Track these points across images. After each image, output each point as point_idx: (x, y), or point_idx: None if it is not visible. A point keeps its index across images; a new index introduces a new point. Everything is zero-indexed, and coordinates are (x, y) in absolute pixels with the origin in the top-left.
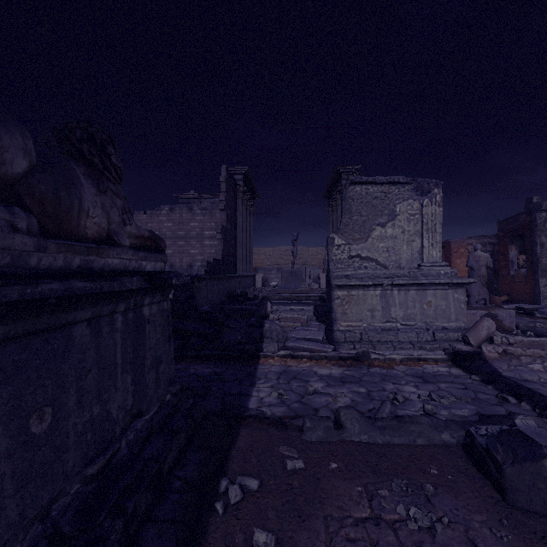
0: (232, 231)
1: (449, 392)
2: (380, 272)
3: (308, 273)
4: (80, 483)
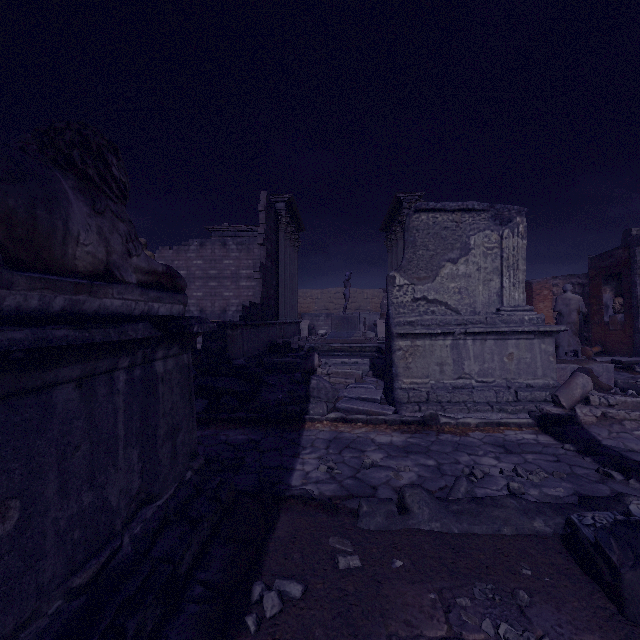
0: (273, 269)
1: (539, 466)
2: (451, 318)
3: (362, 319)
4: (63, 598)
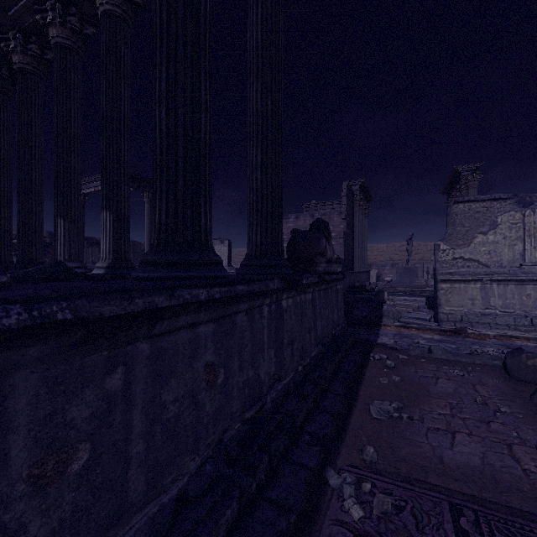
0: (351, 234)
1: None
2: (481, 270)
3: (425, 268)
4: (331, 334)
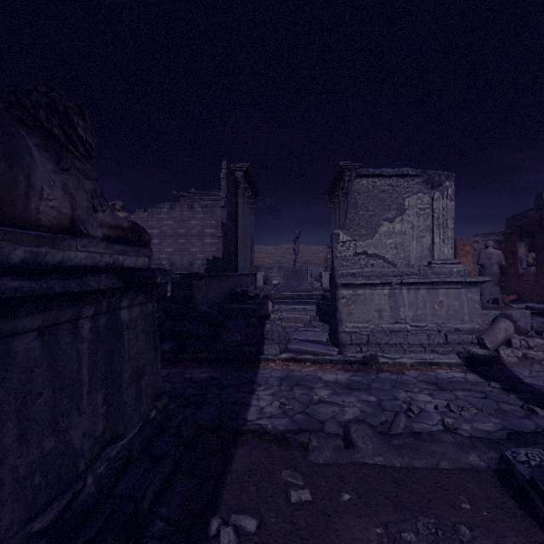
0: (233, 228)
1: (469, 402)
2: (388, 270)
3: (309, 271)
4: None
